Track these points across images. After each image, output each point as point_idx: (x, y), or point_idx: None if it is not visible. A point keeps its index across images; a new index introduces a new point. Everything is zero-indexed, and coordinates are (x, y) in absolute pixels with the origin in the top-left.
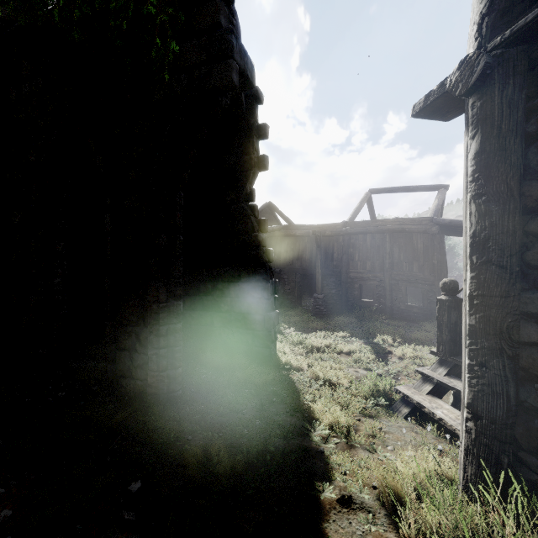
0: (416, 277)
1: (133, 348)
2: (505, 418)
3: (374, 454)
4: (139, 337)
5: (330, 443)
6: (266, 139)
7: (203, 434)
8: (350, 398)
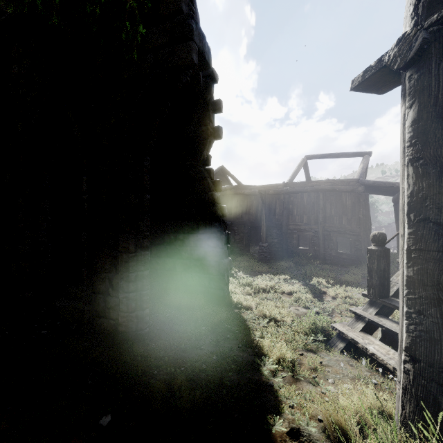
0: (345, 229)
1: (106, 292)
2: (442, 362)
3: (317, 387)
4: (112, 282)
5: (278, 377)
6: (220, 112)
7: (167, 369)
8: (293, 334)
